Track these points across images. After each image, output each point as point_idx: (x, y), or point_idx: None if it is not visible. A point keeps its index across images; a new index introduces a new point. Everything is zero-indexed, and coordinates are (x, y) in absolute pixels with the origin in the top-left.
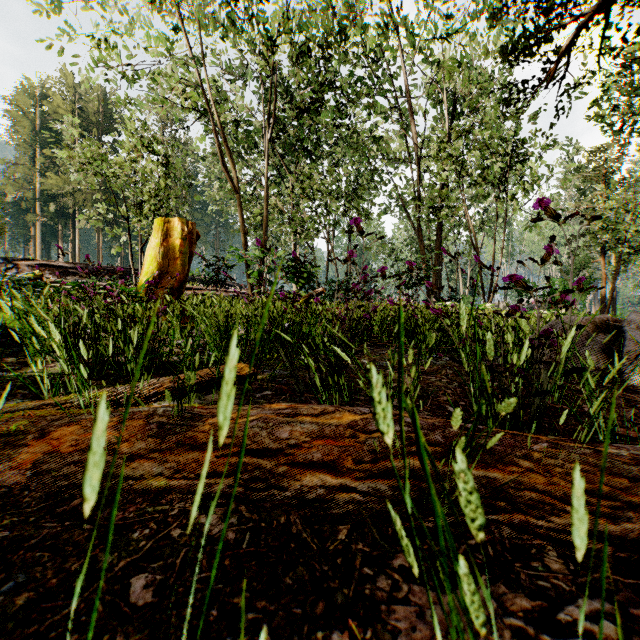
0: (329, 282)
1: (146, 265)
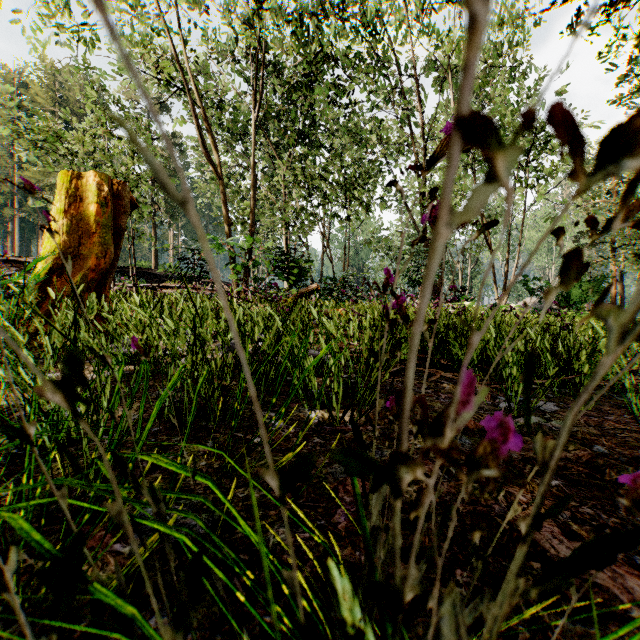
0: (324, 279)
1: (44, 244)
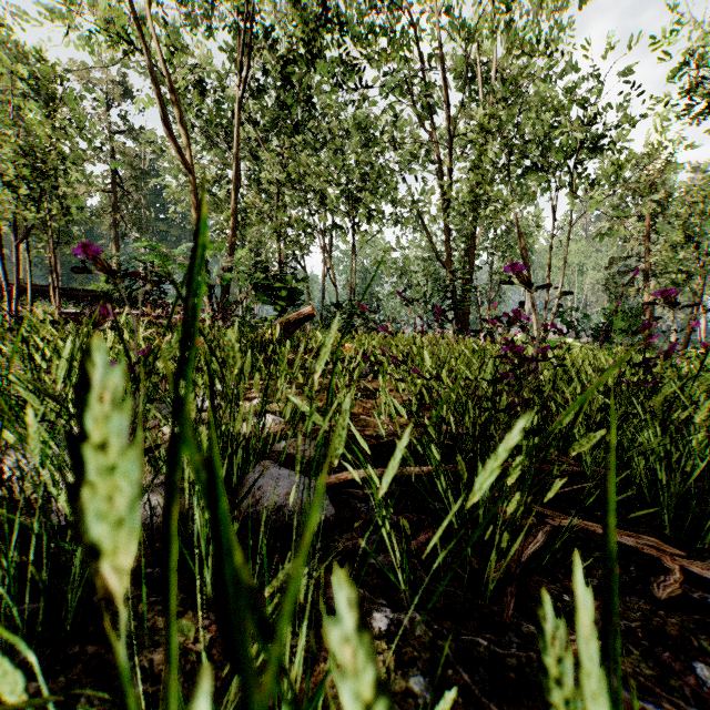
0: (325, 306)
1: None
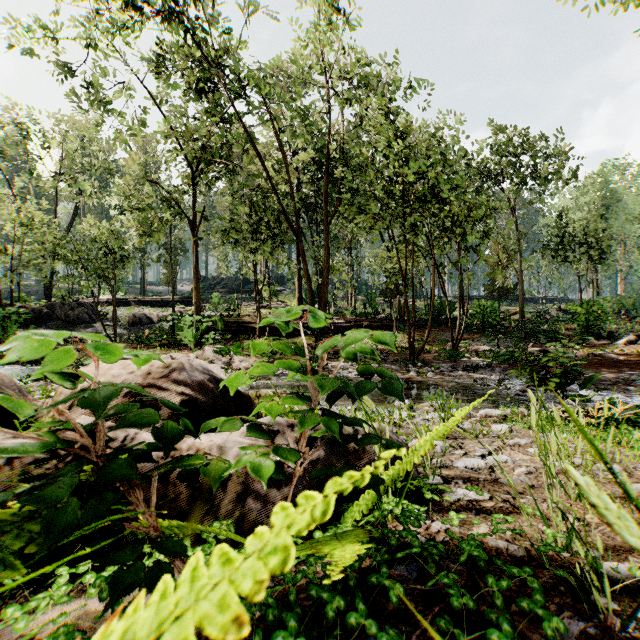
0: None
1: None
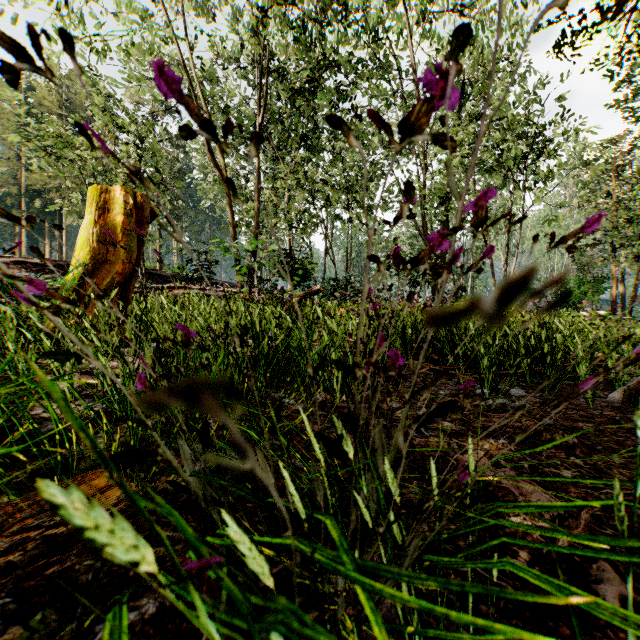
0: (327, 280)
1: (76, 251)
